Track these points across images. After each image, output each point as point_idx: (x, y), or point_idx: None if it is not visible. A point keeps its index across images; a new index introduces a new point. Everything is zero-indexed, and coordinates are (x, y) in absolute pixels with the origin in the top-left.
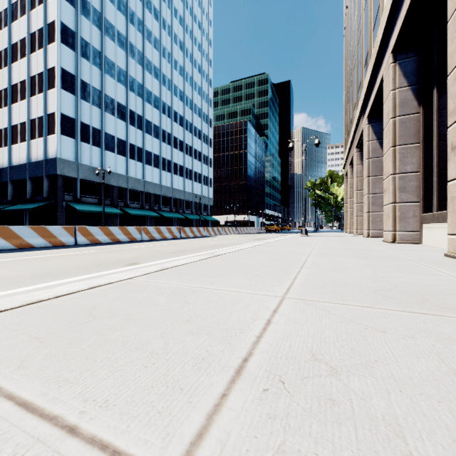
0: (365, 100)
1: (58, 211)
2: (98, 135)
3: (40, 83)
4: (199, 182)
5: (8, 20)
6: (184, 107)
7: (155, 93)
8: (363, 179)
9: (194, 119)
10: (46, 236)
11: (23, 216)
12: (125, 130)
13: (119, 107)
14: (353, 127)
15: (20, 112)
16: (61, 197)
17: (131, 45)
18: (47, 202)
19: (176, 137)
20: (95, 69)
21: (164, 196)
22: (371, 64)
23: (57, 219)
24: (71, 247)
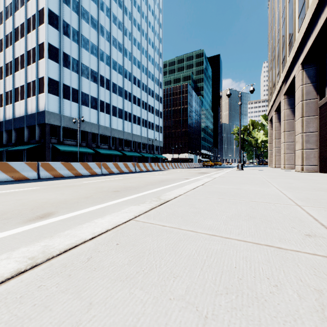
0: (300, 47)
1: (45, 150)
2: (76, 94)
3: (34, 55)
4: (152, 129)
5: (12, 11)
6: (141, 73)
7: (119, 63)
8: (295, 120)
9: (148, 82)
10: (8, 171)
11: (23, 154)
12: (97, 90)
13: (92, 73)
14: (281, 77)
15: (20, 78)
16: (48, 140)
17: (101, 27)
18: (38, 144)
19: (135, 96)
20: (74, 44)
21: (126, 139)
22: (312, 7)
23: (45, 156)
24: (27, 182)
